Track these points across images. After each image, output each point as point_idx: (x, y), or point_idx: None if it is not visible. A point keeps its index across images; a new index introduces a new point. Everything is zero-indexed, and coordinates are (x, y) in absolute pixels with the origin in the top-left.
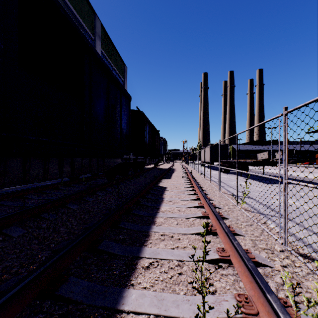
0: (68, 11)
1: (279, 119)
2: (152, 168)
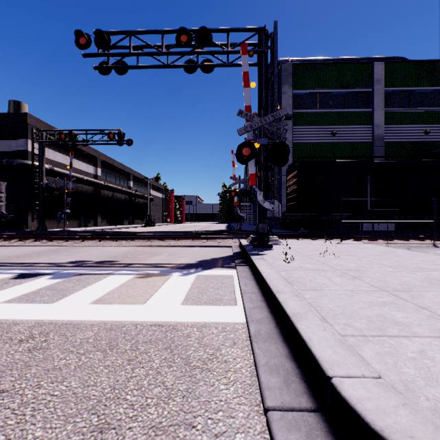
0: (425, 94)
1: (435, 200)
2: None
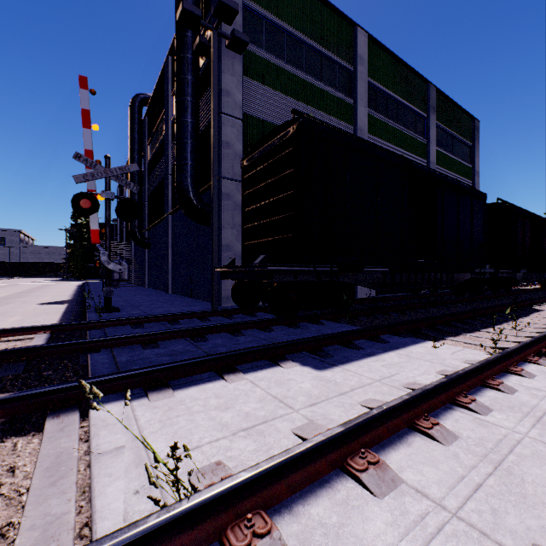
0: (399, 107)
1: None
2: (536, 289)
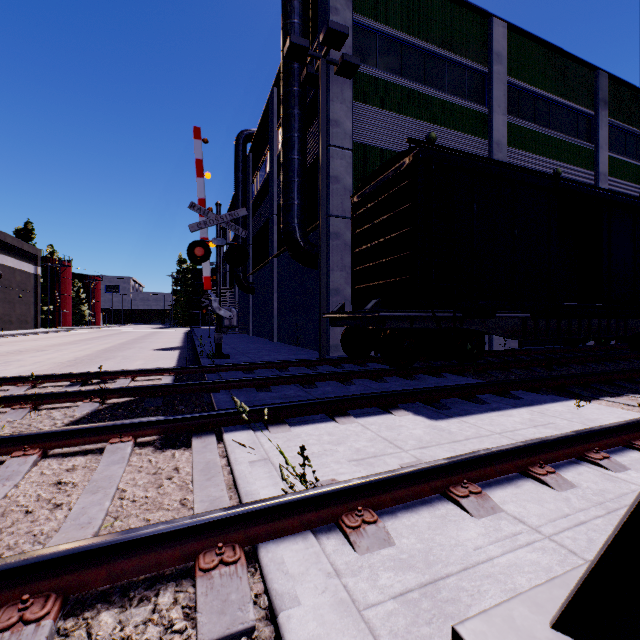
0: (552, 107)
1: None
2: None
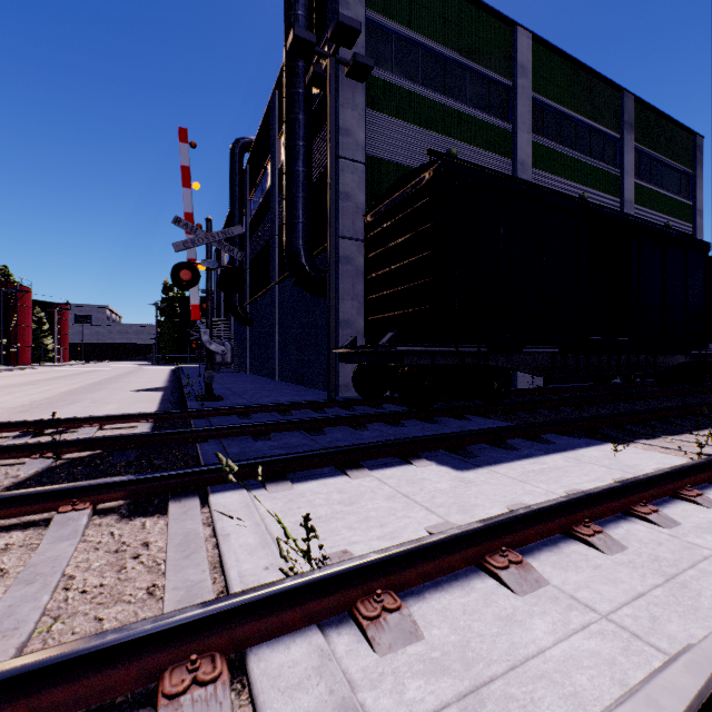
0: (577, 128)
1: None
2: None
